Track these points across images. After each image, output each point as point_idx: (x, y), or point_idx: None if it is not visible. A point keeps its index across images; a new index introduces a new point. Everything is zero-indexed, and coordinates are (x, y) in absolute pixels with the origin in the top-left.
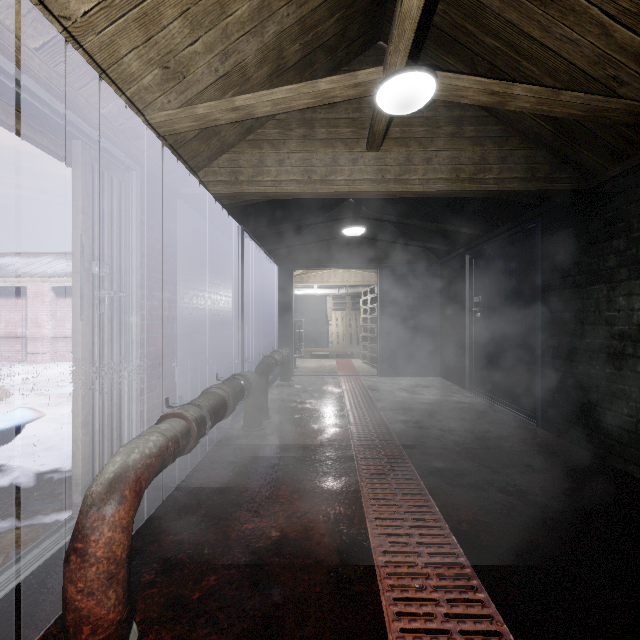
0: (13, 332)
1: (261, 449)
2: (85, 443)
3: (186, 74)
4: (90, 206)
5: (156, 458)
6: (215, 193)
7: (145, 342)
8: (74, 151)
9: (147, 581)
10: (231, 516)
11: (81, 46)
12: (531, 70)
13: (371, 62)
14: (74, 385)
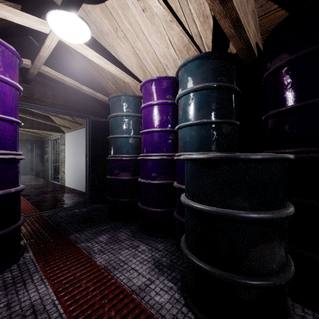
0: None
1: None
2: None
3: None
4: None
5: None
6: None
7: None
8: None
9: None
10: None
11: None
12: None
13: None
14: None
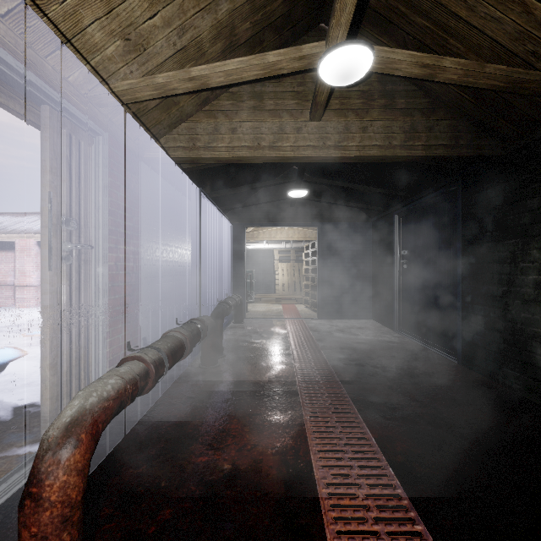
0: (3, 281)
1: (216, 385)
2: (53, 383)
3: (146, 46)
4: (58, 166)
5: (114, 401)
6: (175, 157)
7: (111, 290)
8: (43, 115)
9: (106, 515)
10: (187, 449)
11: (45, 15)
12: (457, 47)
13: (313, 42)
14: (43, 330)
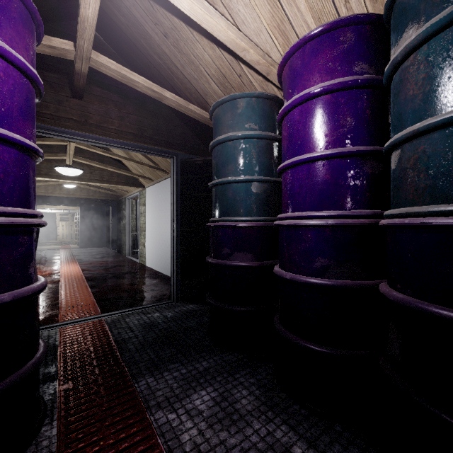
0: None
1: None
2: None
3: None
4: None
5: None
6: None
7: None
8: None
9: None
10: None
11: None
12: None
13: None
14: None
